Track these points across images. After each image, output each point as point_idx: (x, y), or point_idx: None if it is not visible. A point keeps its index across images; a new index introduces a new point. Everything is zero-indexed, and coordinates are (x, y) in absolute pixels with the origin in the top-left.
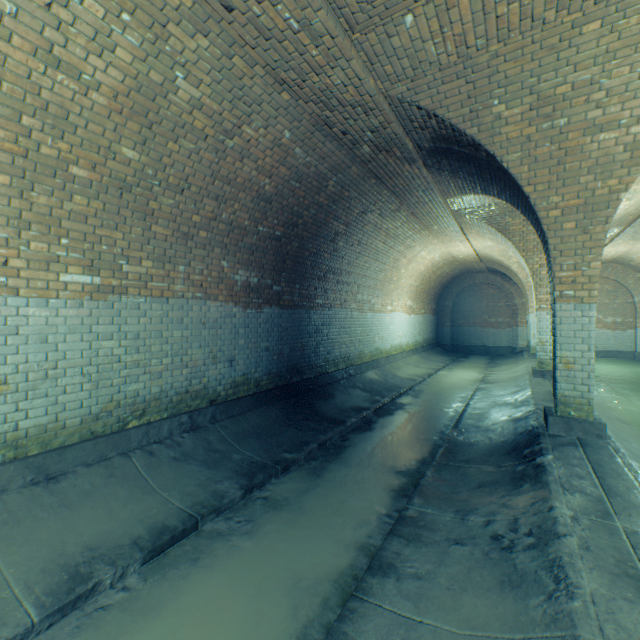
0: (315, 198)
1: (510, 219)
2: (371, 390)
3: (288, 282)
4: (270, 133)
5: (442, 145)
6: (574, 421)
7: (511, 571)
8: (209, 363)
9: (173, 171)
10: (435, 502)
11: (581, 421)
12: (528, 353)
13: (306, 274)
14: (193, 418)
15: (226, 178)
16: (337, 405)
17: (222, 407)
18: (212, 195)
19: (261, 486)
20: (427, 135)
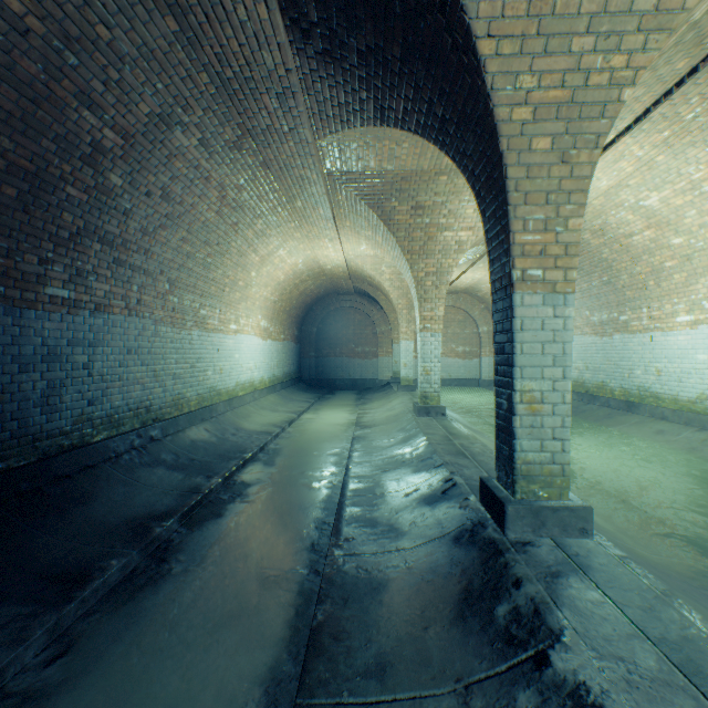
0: None
1: (397, 203)
2: (190, 464)
3: None
4: None
5: None
6: (548, 509)
7: None
8: None
9: None
10: None
11: (558, 508)
12: (400, 385)
13: (3, 217)
14: None
15: None
16: (91, 522)
17: None
18: None
19: None
20: None
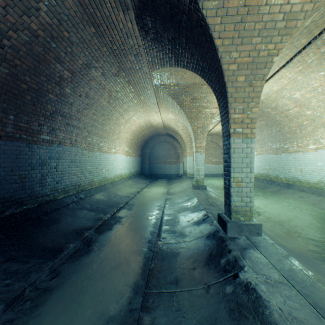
0: (24, 19)
1: (185, 97)
2: (97, 209)
3: None
4: None
5: None
6: (244, 225)
7: None
8: None
9: None
10: None
11: (248, 224)
12: (186, 176)
13: (26, 108)
14: None
15: None
16: (60, 230)
17: None
18: None
19: None
20: None
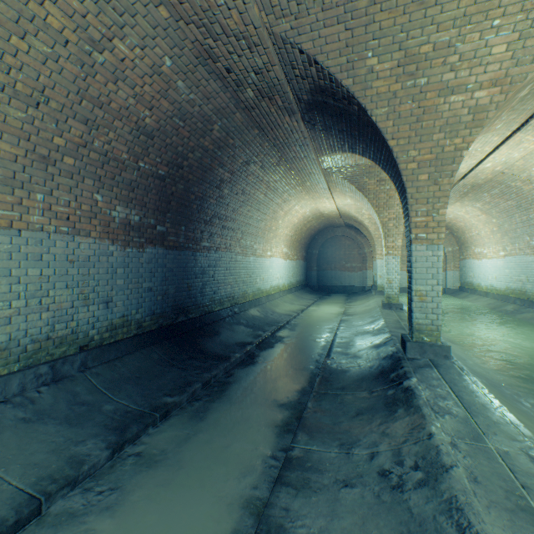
0: (200, 141)
1: (367, 179)
2: (254, 326)
3: (173, 223)
4: (148, 56)
5: (319, 98)
6: (427, 345)
7: (408, 518)
8: (79, 305)
9: (22, 76)
10: (319, 437)
11: (432, 345)
12: (376, 290)
13: (192, 217)
14: (56, 368)
15: (97, 100)
16: (222, 342)
17: (95, 352)
18: (79, 117)
19: (135, 440)
20: (307, 85)
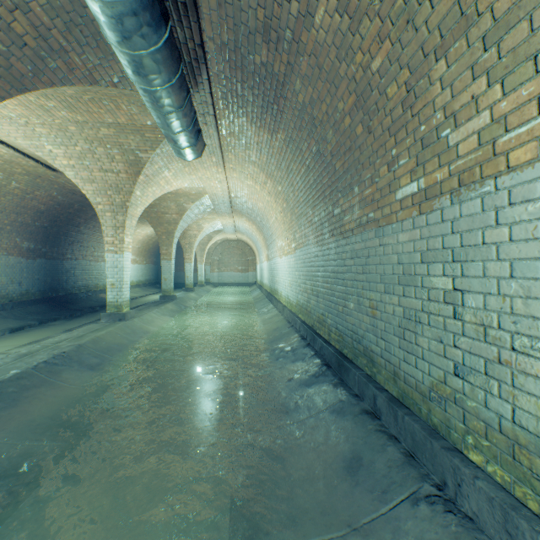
0: (68, 210)
1: None
2: (102, 301)
3: (51, 247)
4: (48, 193)
5: None
6: (166, 296)
7: None
8: (10, 283)
9: (1, 206)
10: None
11: (168, 296)
12: (197, 284)
13: (61, 243)
14: (4, 306)
15: (24, 206)
16: (80, 306)
17: (17, 303)
18: (16, 212)
19: (46, 323)
20: None
